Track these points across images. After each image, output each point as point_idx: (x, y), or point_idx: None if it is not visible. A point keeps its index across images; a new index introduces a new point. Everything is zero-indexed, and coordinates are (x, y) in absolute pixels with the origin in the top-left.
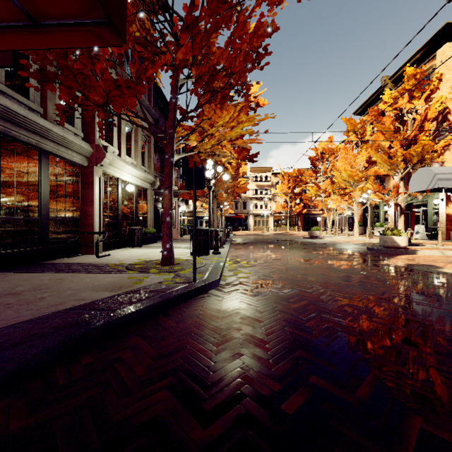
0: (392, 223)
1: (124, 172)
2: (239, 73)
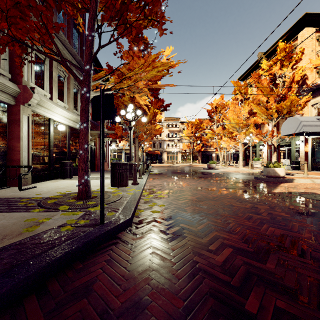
0: (265, 158)
1: (55, 113)
2: (152, 2)
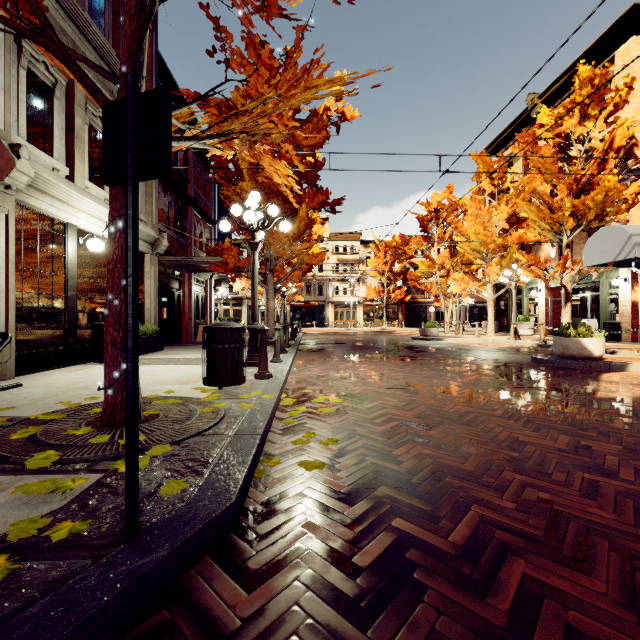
0: (542, 316)
1: (81, 213)
2: None
